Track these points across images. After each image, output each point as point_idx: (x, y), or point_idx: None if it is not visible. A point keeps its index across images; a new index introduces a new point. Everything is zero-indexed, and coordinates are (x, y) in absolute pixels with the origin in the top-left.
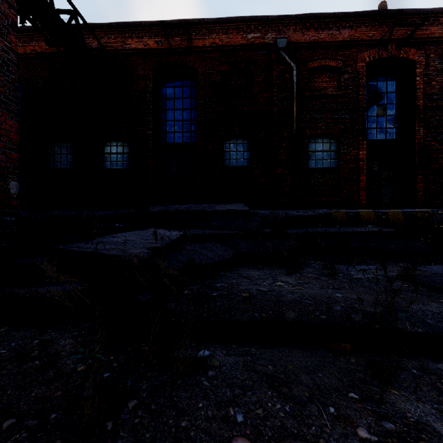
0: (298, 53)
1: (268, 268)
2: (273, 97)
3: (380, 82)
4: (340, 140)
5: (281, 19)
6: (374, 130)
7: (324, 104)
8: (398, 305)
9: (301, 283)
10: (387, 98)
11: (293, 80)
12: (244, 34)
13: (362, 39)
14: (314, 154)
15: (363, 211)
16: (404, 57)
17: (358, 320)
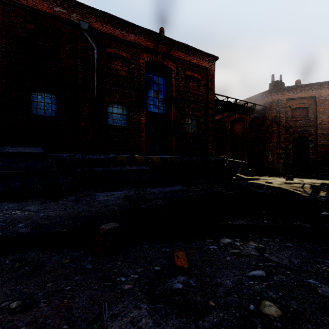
0: (99, 38)
1: (34, 200)
2: (78, 65)
3: (155, 76)
4: (129, 108)
5: (84, 7)
6: (152, 105)
7: (118, 81)
8: (76, 215)
9: (41, 209)
10: (159, 87)
11: (94, 57)
12: (51, 5)
13: (142, 44)
14: (112, 115)
15: (138, 156)
16: (166, 64)
17: (26, 231)
